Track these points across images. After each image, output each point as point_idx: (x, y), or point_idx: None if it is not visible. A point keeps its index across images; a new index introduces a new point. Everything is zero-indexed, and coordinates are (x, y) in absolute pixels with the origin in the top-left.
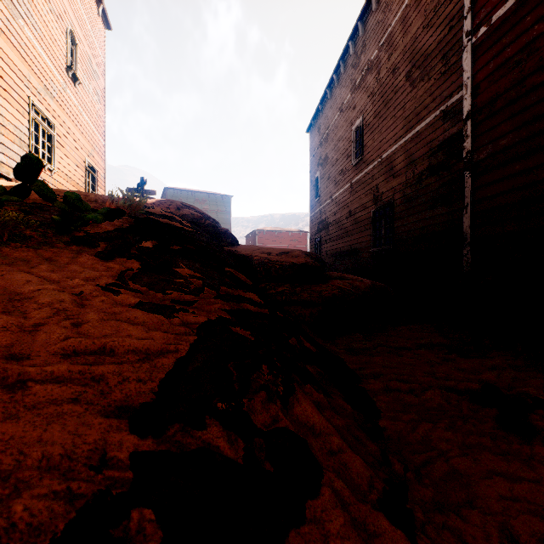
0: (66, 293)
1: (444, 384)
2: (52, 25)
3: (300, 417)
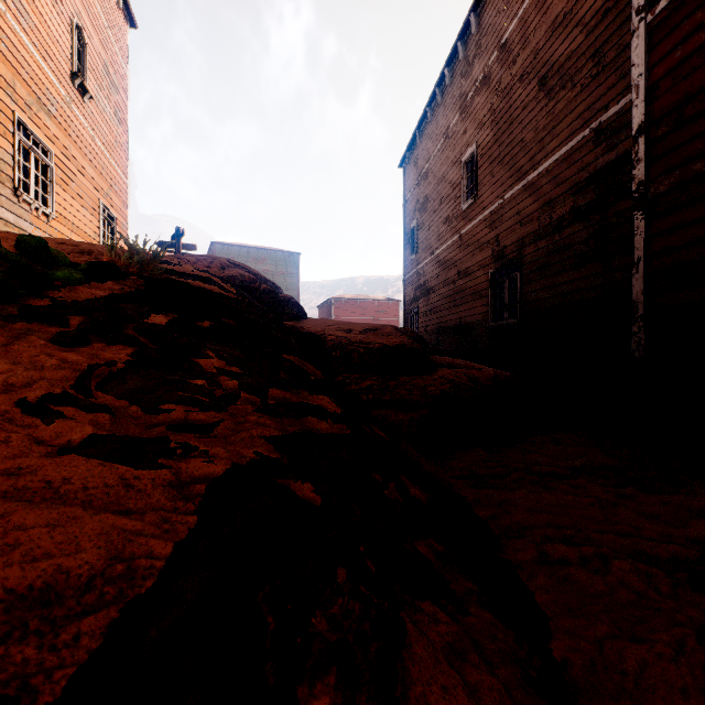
0: None
1: (636, 548)
2: (49, 15)
3: None
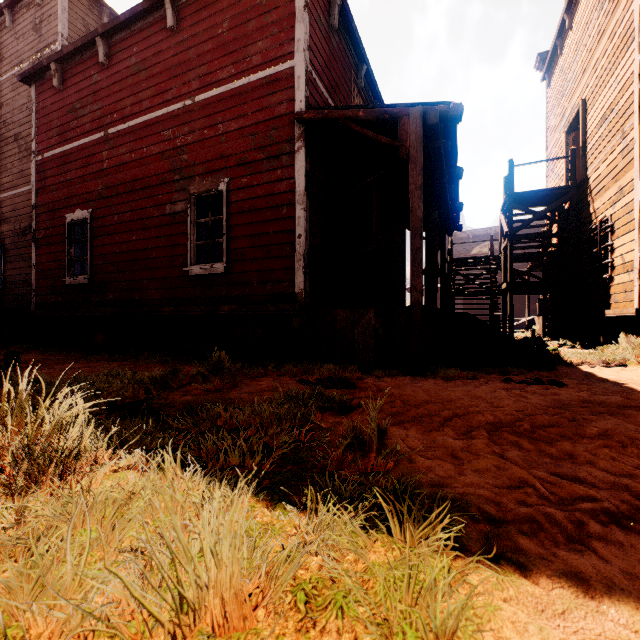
0: None
1: None
2: None
3: None
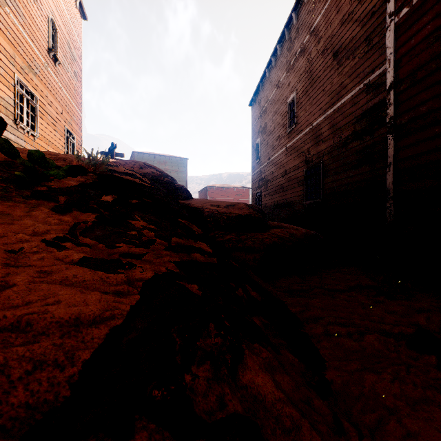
0: (0, 251)
1: (380, 328)
2: (35, 14)
3: (250, 388)
